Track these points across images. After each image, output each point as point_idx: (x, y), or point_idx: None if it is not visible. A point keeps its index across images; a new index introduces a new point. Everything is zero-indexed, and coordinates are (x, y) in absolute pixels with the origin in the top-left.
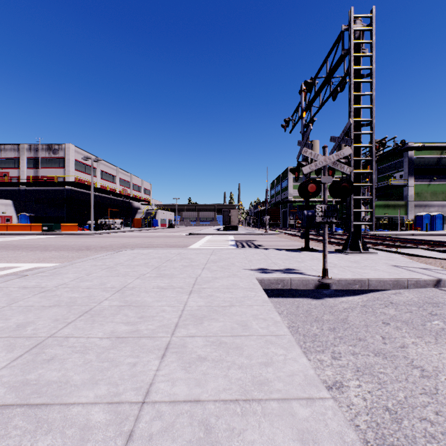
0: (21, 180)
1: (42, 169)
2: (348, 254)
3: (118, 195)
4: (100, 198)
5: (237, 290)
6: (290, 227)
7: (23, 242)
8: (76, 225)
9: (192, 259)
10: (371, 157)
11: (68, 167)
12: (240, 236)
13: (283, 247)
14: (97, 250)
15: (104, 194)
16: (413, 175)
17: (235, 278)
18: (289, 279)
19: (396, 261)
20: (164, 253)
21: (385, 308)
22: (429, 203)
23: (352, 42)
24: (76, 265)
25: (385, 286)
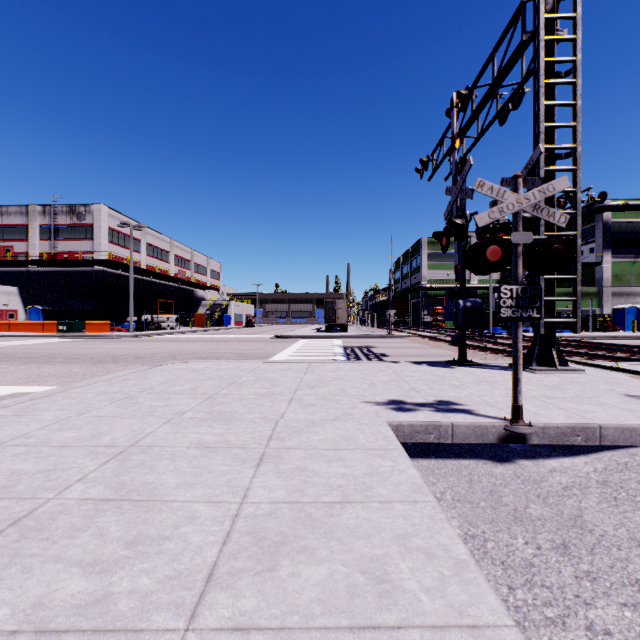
0: (32, 257)
1: (62, 242)
2: (534, 371)
3: (173, 279)
4: (145, 284)
5: (354, 456)
6: (425, 326)
7: (22, 348)
8: (108, 323)
9: (274, 381)
10: (574, 210)
11: (99, 238)
12: (350, 340)
13: (419, 357)
14: (127, 362)
15: (151, 277)
16: (610, 248)
17: (348, 423)
18: (450, 425)
19: (626, 386)
20: (230, 369)
21: None
22: (634, 290)
23: (543, 17)
24: (72, 393)
25: (632, 438)
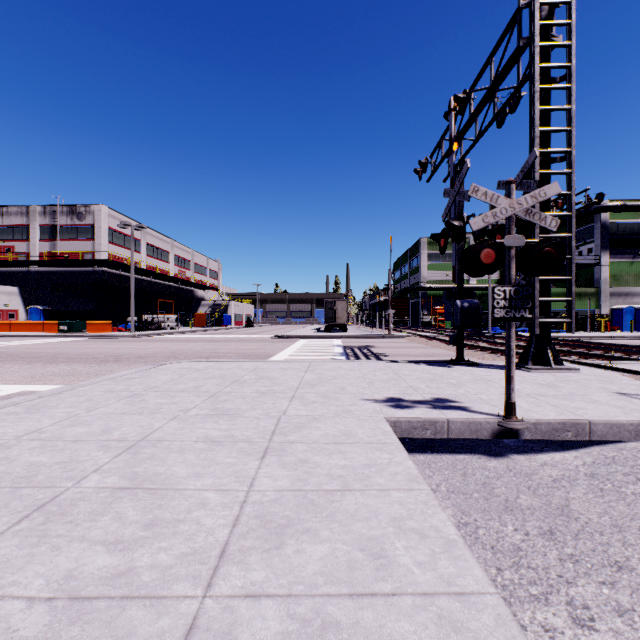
0: (32, 257)
1: (62, 242)
2: (530, 370)
3: (173, 280)
4: (145, 285)
5: (354, 449)
6: (424, 326)
7: (25, 348)
8: (109, 323)
9: (275, 380)
10: (569, 212)
11: (99, 239)
12: (350, 340)
13: (418, 357)
14: (130, 362)
15: (152, 277)
16: (608, 248)
17: (348, 419)
18: (445, 421)
19: (618, 385)
20: (231, 368)
21: (639, 483)
22: (632, 290)
23: (538, 24)
24: (79, 391)
25: (620, 434)
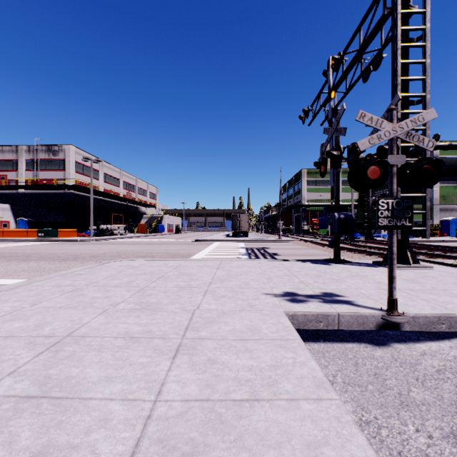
0: (20, 183)
1: (42, 172)
2: None
3: (122, 199)
4: (102, 203)
5: (259, 346)
6: (304, 233)
7: (9, 249)
8: (75, 231)
9: (193, 276)
10: None
11: (69, 169)
12: (251, 243)
13: (303, 256)
14: (84, 260)
15: (107, 198)
16: None
17: (252, 313)
18: (336, 315)
19: None
20: (160, 265)
21: None
22: (456, 206)
23: None
24: (32, 286)
25: None
